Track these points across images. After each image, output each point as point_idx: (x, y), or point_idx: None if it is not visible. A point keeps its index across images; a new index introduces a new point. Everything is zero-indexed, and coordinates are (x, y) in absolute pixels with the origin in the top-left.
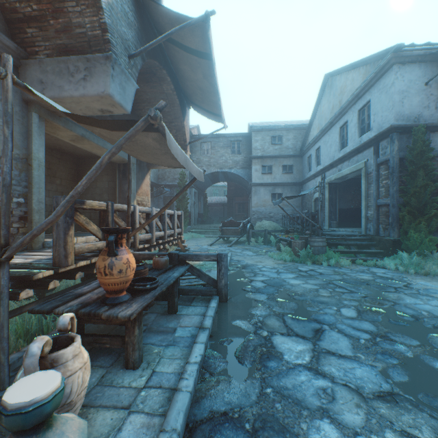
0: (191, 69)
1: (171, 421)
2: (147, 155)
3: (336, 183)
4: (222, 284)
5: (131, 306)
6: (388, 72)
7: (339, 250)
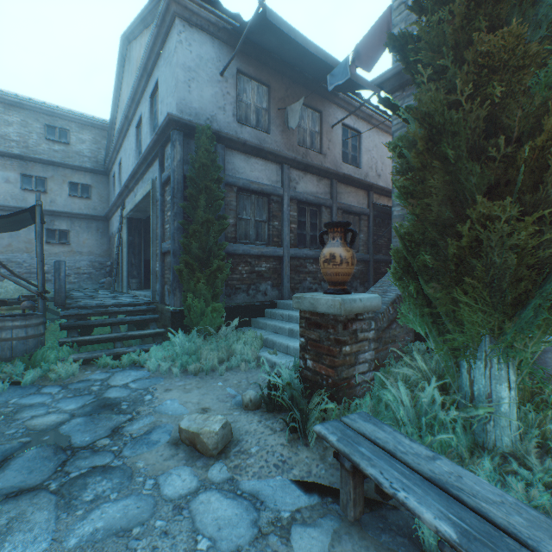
0: None
1: None
2: None
3: (141, 219)
4: None
5: None
6: (172, 29)
7: (77, 340)
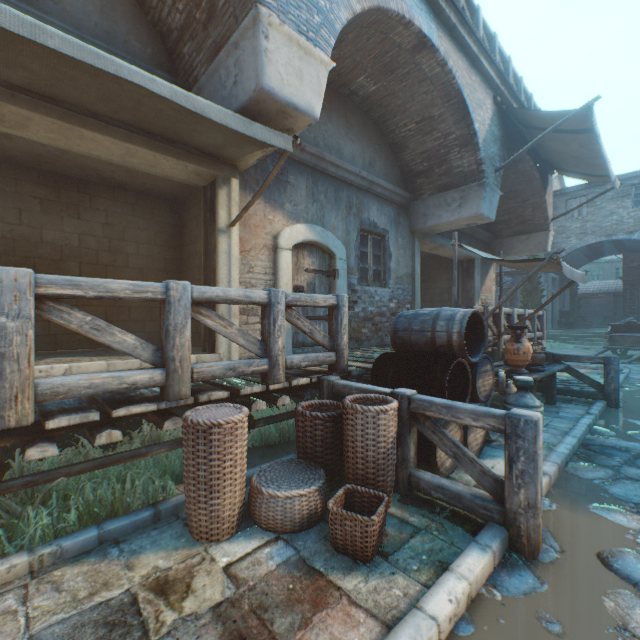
0: (561, 144)
1: (571, 434)
2: (530, 269)
3: None
4: (609, 388)
5: (532, 375)
6: None
7: None
